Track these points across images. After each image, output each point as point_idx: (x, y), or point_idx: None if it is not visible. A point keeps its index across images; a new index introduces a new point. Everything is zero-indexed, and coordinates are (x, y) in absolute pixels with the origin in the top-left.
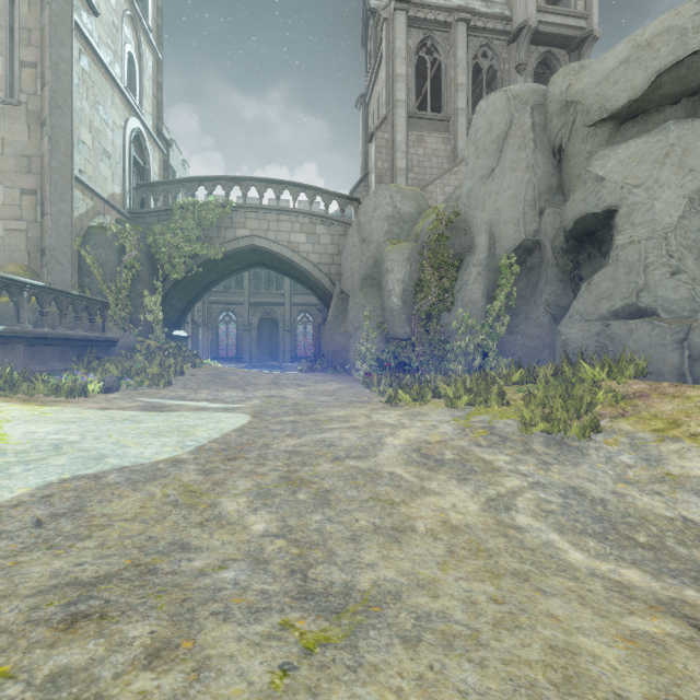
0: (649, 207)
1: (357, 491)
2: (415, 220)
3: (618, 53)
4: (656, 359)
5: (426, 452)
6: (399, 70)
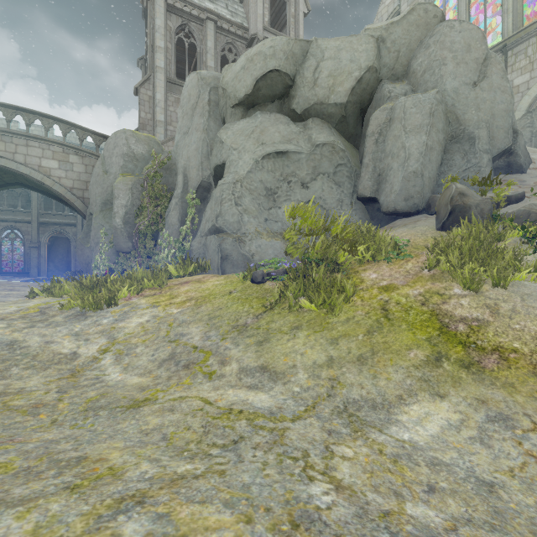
0: (237, 163)
1: None
2: (147, 160)
3: (241, 61)
4: (214, 260)
5: None
6: (159, 43)
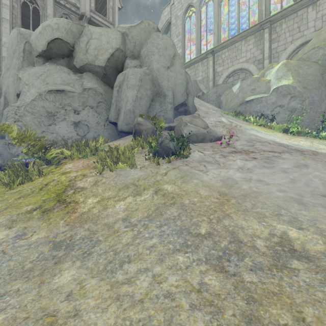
0: (26, 94)
1: None
2: None
3: (40, 28)
4: None
5: None
6: (5, 1)
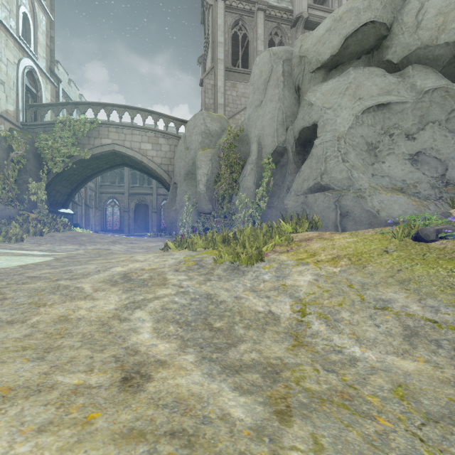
0: (334, 121)
1: (27, 298)
2: (219, 135)
3: (325, 24)
4: (326, 217)
5: (130, 275)
6: (219, 39)
